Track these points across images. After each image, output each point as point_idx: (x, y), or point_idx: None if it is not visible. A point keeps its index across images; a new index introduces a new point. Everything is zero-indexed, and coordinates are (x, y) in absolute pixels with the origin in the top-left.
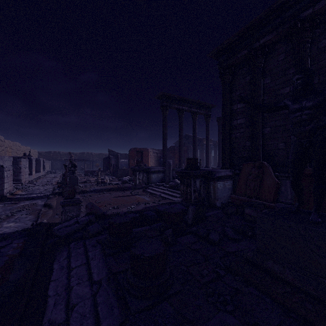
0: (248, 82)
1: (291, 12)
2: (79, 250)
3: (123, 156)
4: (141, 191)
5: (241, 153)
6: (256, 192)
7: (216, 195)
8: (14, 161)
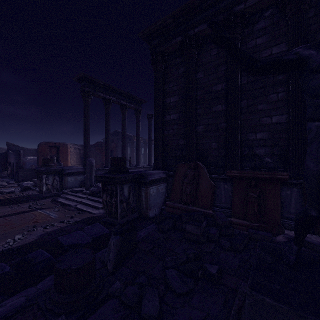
0: (181, 74)
1: (225, 4)
2: None
3: (31, 152)
4: (49, 201)
5: (175, 152)
6: (193, 198)
7: (148, 203)
8: None
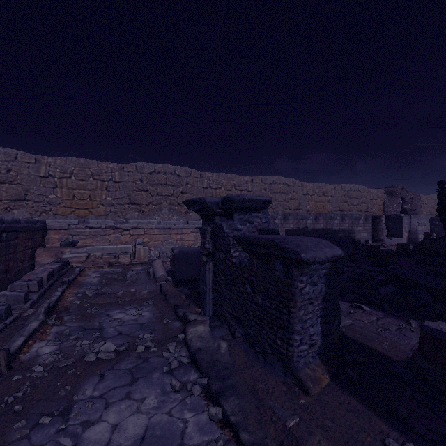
0: None
1: None
2: None
3: None
4: None
5: None
6: None
7: None
8: None
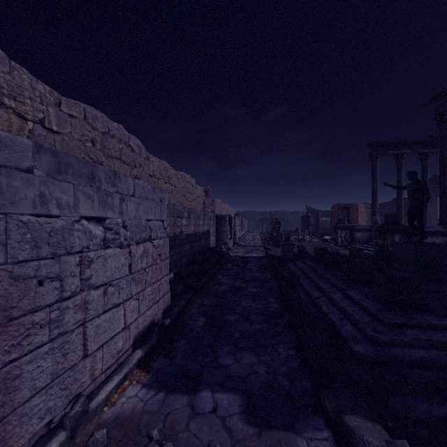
0: None
1: None
2: (299, 261)
3: (324, 214)
4: (343, 248)
5: None
6: None
7: None
8: None
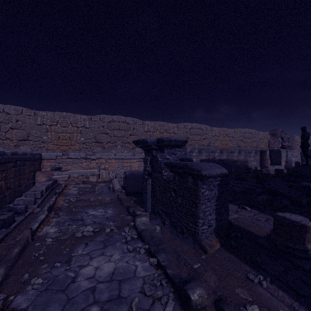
0: None
1: None
2: None
3: None
4: None
5: None
6: None
7: None
8: (309, 152)
